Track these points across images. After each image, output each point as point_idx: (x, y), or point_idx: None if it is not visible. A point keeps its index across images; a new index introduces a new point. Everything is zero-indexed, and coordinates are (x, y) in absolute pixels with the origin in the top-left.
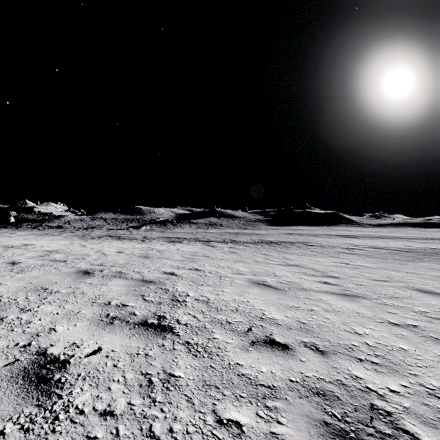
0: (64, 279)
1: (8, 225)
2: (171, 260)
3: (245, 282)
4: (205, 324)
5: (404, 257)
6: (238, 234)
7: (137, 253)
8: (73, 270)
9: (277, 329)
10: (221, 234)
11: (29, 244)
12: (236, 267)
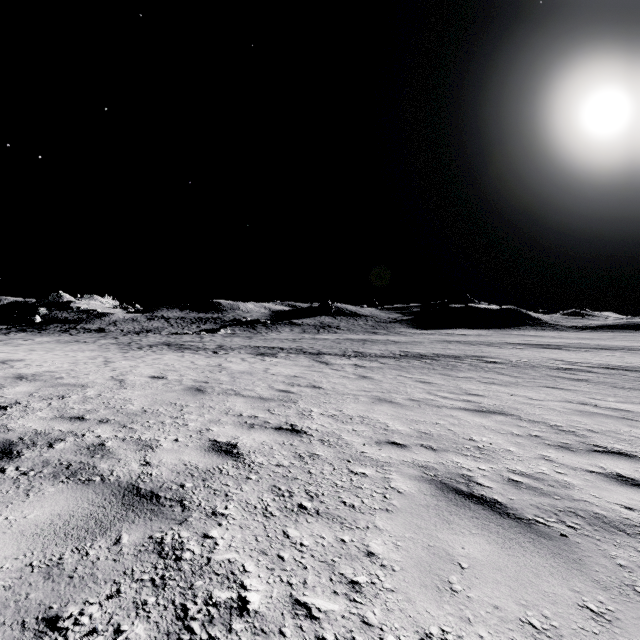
0: None
1: (29, 328)
2: (244, 400)
3: (420, 489)
4: None
5: None
6: (365, 341)
7: (189, 379)
8: None
9: None
10: (338, 341)
11: (12, 360)
12: (377, 417)
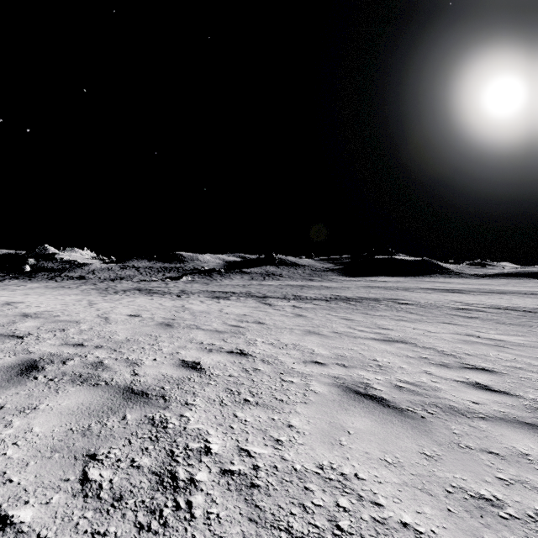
0: None
1: (21, 276)
2: (204, 332)
3: (330, 390)
4: None
5: None
6: (302, 287)
7: (159, 317)
8: (11, 361)
9: None
10: (280, 287)
11: (15, 302)
12: (306, 345)
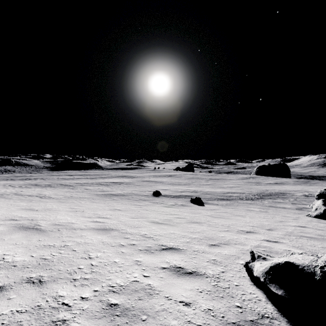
0: None
1: None
2: None
3: None
4: None
5: (56, 180)
6: (20, 176)
7: None
8: None
9: None
10: (9, 177)
11: None
12: (0, 182)
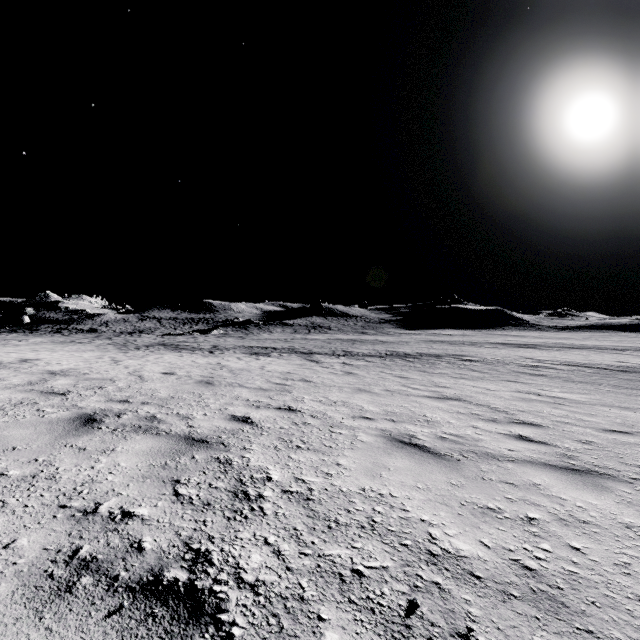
0: (35, 438)
1: (19, 328)
2: (248, 390)
3: (377, 440)
4: (301, 585)
5: (625, 381)
6: (354, 341)
7: (196, 375)
8: (68, 414)
9: (478, 600)
10: (328, 341)
11: (31, 359)
12: (356, 402)
